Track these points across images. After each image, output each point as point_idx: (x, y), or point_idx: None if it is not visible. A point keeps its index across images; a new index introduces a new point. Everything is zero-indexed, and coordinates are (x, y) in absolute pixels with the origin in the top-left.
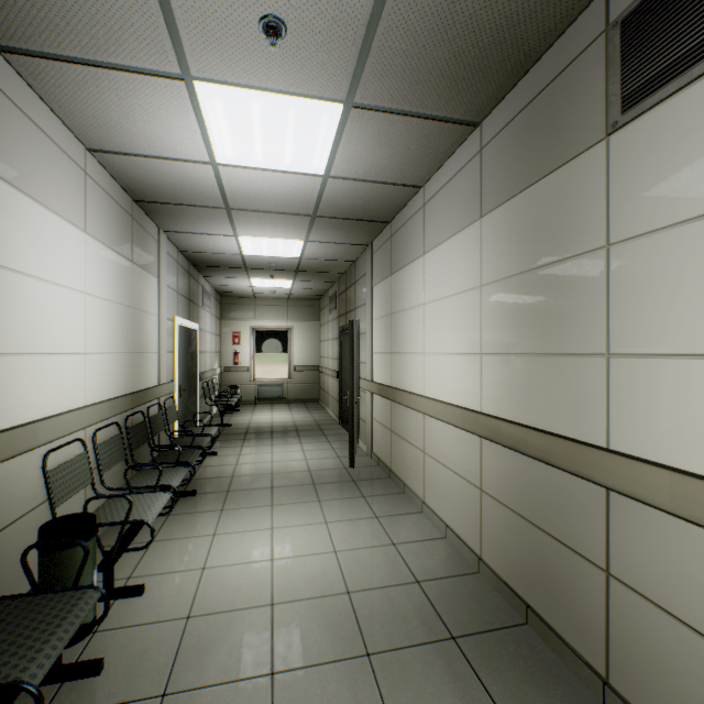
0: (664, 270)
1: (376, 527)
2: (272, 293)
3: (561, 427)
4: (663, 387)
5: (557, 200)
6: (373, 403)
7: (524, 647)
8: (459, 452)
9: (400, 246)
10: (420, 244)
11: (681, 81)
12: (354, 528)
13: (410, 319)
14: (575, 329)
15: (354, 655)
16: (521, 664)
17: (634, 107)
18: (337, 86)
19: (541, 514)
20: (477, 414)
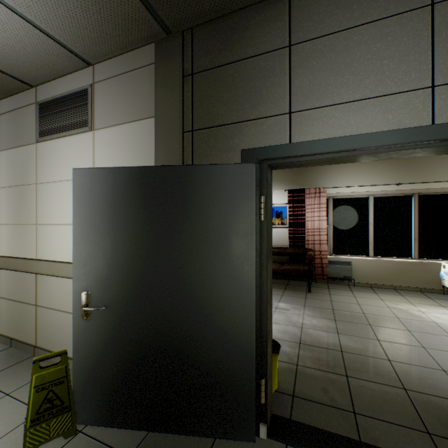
0: (49, 196)
1: None
2: None
3: (24, 254)
4: (49, 235)
5: (23, 159)
6: None
7: (5, 354)
8: None
9: None
10: None
11: (52, 137)
12: None
13: None
14: (28, 214)
15: None
16: None
17: (42, 137)
18: None
19: (18, 294)
20: None
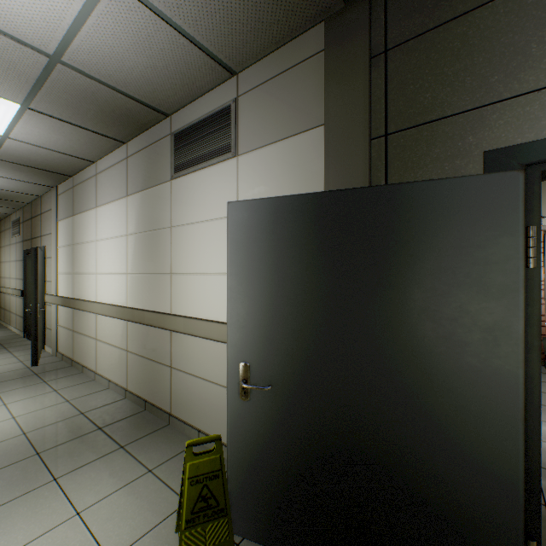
0: (185, 241)
1: (55, 396)
2: None
3: (158, 308)
4: (185, 286)
5: (157, 200)
6: (58, 313)
7: (140, 418)
8: (117, 333)
9: (81, 197)
10: (94, 200)
11: (188, 171)
12: (34, 401)
13: (88, 250)
14: (162, 262)
15: (27, 457)
16: (137, 425)
17: (177, 173)
18: (14, 95)
19: (151, 352)
20: (125, 308)
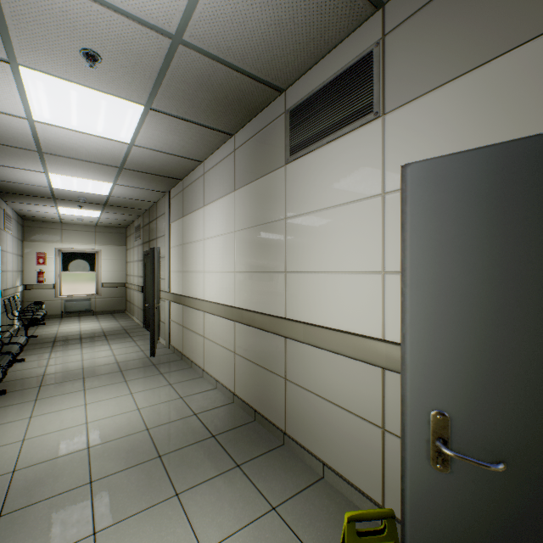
0: (303, 233)
1: (170, 390)
2: (80, 220)
3: (269, 310)
4: (303, 286)
5: (268, 191)
6: (170, 308)
7: (251, 431)
8: (224, 333)
9: (189, 198)
10: (202, 199)
11: (307, 150)
12: (154, 393)
13: (196, 249)
14: (275, 259)
15: (151, 458)
16: (249, 438)
17: (294, 155)
18: (139, 96)
19: (262, 358)
20: (233, 307)
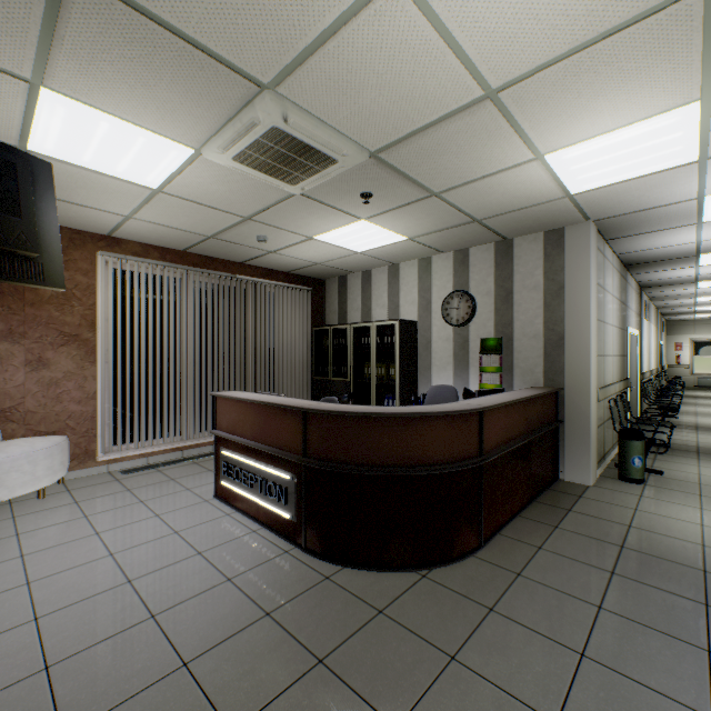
0: None
1: None
2: (709, 318)
3: None
4: None
5: None
6: None
7: None
8: None
9: None
10: None
11: None
12: None
13: None
14: None
15: None
16: None
17: None
18: None
19: None
20: None
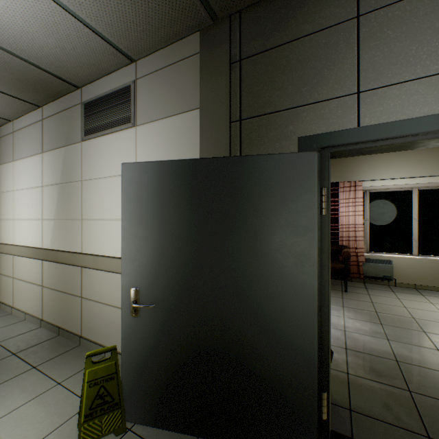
0: (93, 192)
1: None
2: None
3: (70, 248)
4: (93, 230)
5: (69, 158)
6: None
7: (54, 343)
8: (33, 271)
9: None
10: (11, 154)
11: (96, 135)
12: None
13: (5, 198)
14: (74, 210)
15: None
16: (50, 348)
17: (87, 136)
18: None
19: (65, 286)
20: (40, 249)
